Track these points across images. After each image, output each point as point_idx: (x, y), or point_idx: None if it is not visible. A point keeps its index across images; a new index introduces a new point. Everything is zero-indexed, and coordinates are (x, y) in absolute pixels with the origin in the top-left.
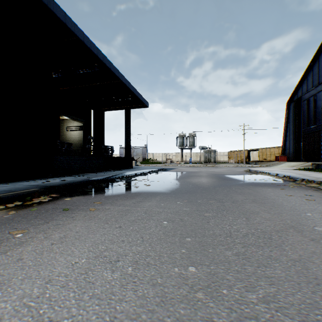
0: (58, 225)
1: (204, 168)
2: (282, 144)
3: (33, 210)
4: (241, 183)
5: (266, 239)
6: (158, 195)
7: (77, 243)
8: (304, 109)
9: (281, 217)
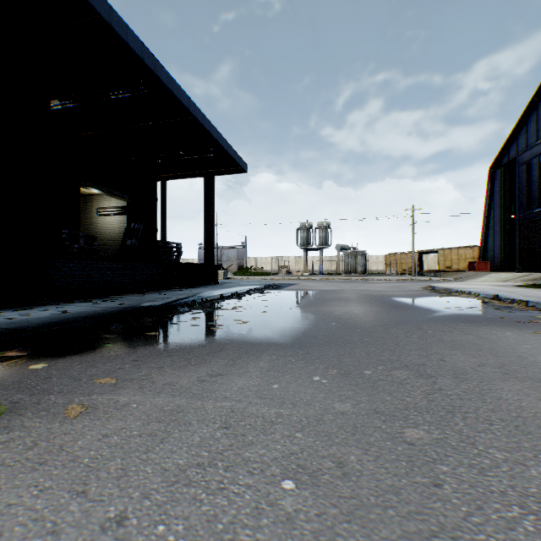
0: None
1: (346, 283)
2: (481, 242)
3: None
4: (437, 317)
5: None
6: (264, 353)
7: None
8: (521, 180)
9: None
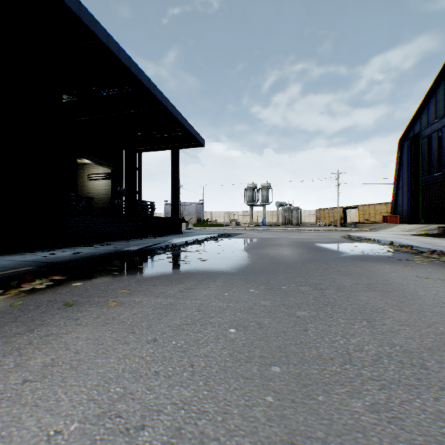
0: (48, 335)
1: (283, 233)
2: (392, 199)
3: (15, 304)
4: (342, 257)
5: (418, 369)
6: (219, 278)
7: (71, 378)
8: (423, 150)
9: (425, 319)
